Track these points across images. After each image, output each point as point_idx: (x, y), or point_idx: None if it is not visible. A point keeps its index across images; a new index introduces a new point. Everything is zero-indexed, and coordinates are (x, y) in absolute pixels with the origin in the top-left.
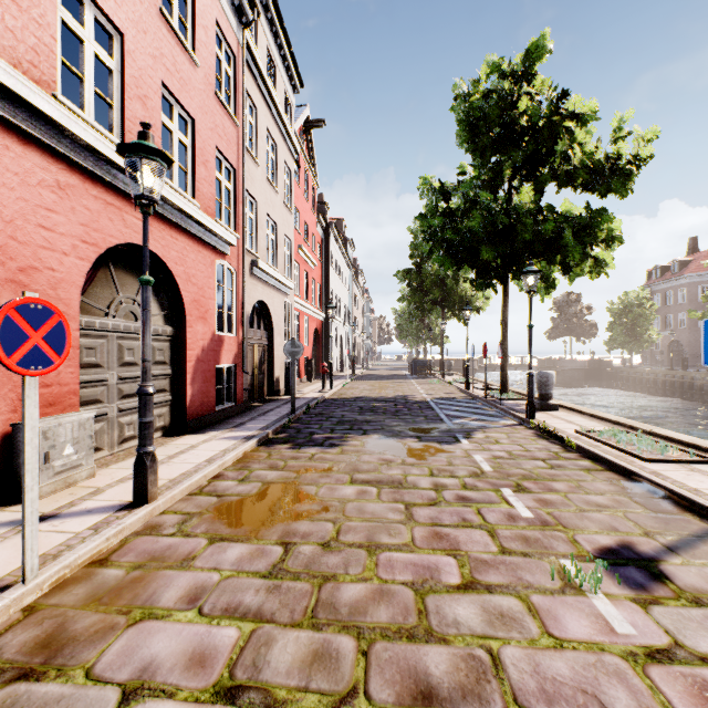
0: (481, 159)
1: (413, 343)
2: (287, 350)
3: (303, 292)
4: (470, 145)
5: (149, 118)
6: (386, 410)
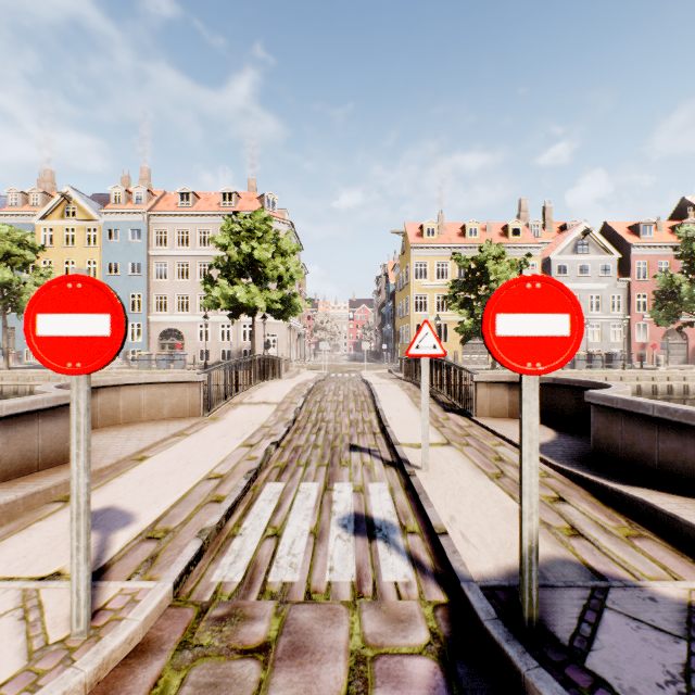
0: None
1: None
2: None
3: None
4: None
5: None
6: None
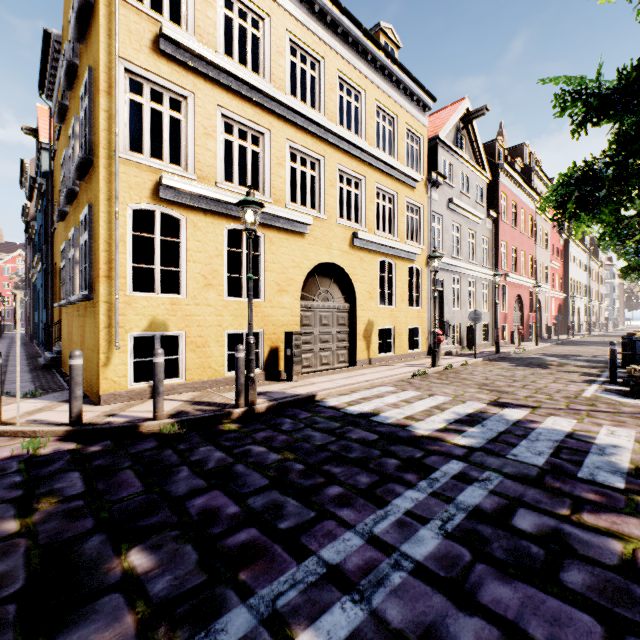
0: None
1: None
2: (554, 318)
3: (551, 285)
4: None
5: (519, 262)
6: (603, 343)
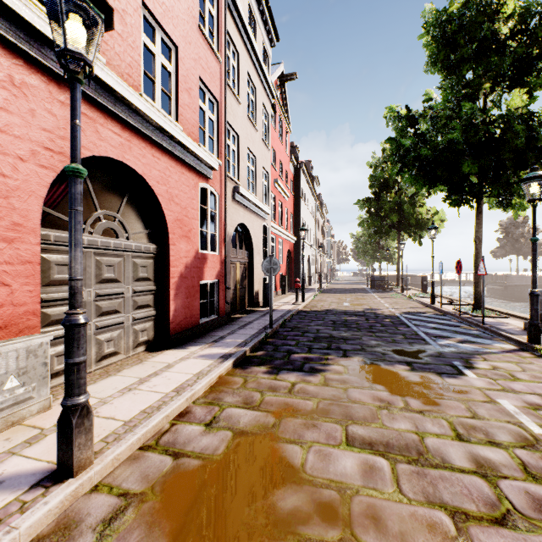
0: (456, 76)
1: (369, 262)
2: (264, 267)
3: (278, 219)
4: (443, 64)
5: (128, 34)
6: (359, 326)
